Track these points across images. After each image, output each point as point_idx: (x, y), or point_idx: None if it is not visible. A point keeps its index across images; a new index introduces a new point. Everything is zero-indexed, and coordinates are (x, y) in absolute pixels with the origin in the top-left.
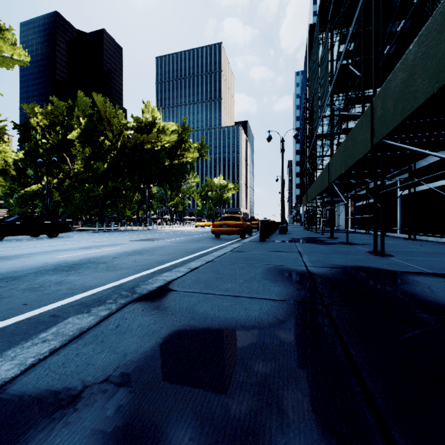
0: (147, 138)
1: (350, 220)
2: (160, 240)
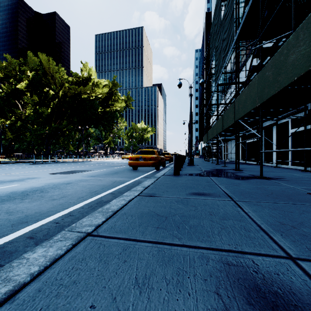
0: (84, 90)
1: (240, 154)
2: (78, 173)
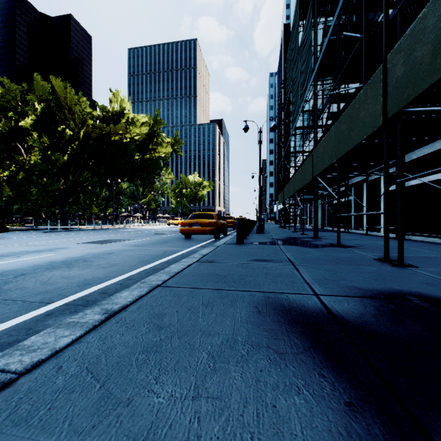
0: (114, 129)
1: (326, 218)
2: (117, 243)
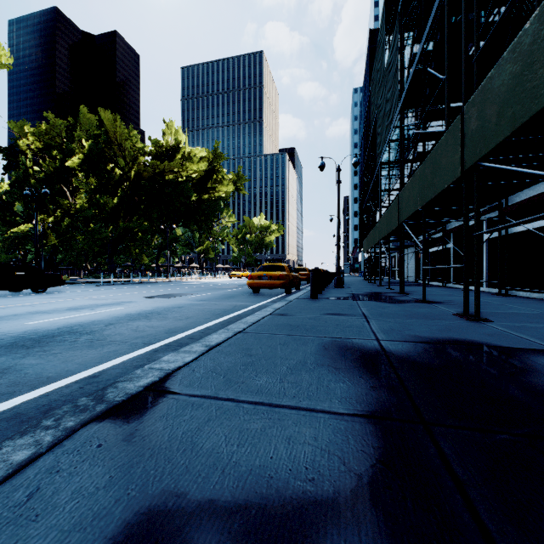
0: (169, 167)
1: (421, 270)
2: (181, 297)
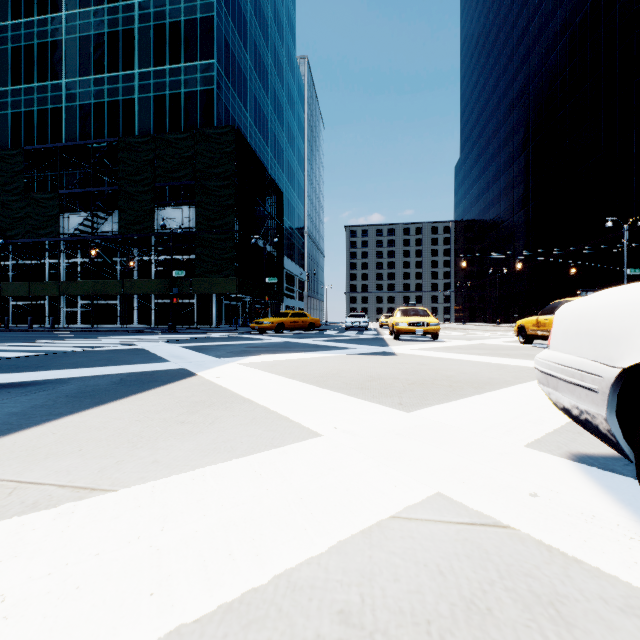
0: None
1: None
2: None
